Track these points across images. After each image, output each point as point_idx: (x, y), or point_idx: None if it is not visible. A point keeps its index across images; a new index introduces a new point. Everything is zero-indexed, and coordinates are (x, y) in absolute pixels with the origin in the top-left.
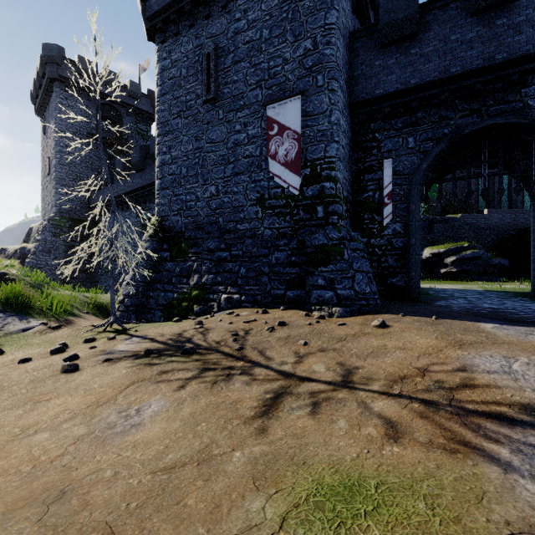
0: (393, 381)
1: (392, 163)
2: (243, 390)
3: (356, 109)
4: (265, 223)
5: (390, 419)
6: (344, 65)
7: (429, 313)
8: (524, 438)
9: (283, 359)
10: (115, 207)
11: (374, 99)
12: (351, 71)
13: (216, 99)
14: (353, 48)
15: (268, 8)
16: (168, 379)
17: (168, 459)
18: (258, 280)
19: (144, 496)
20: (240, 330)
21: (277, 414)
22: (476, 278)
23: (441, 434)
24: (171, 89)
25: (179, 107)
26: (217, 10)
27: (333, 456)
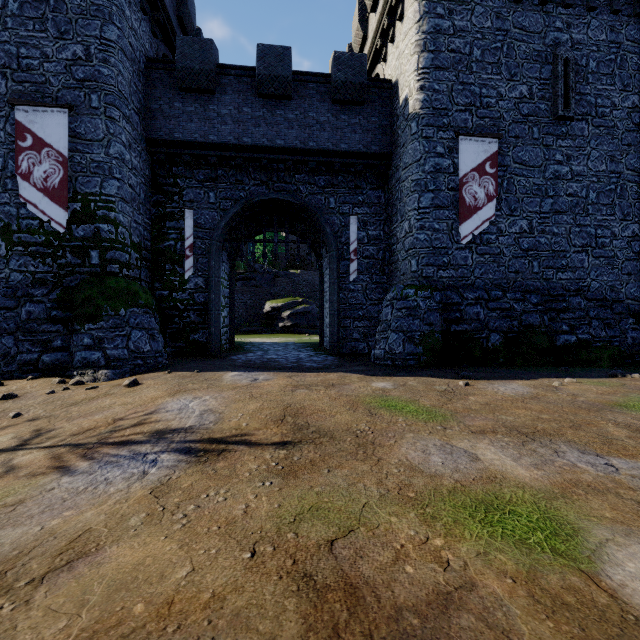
0: (74, 435)
1: (194, 214)
2: None
3: (154, 147)
4: (12, 264)
5: (18, 466)
6: (135, 93)
7: (203, 367)
8: (119, 452)
9: None
10: None
11: (173, 142)
12: (148, 101)
13: None
14: (150, 77)
15: None
16: None
17: None
18: None
19: None
20: None
21: None
22: (307, 331)
23: (50, 465)
24: None
25: None
26: None
27: None
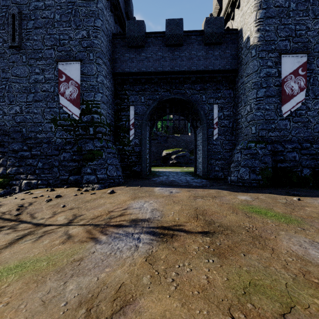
0: (92, 219)
1: (134, 108)
2: (2, 238)
3: (116, 76)
4: (57, 135)
5: (72, 235)
6: (108, 51)
7: (141, 184)
8: (118, 231)
9: (44, 216)
10: None
11: (124, 73)
12: (113, 55)
13: (20, 48)
14: (114, 43)
15: (59, 2)
16: None
17: None
18: (51, 170)
19: None
20: (26, 203)
21: (14, 245)
22: (184, 165)
23: (87, 236)
24: None
25: None
26: None
27: (25, 256)
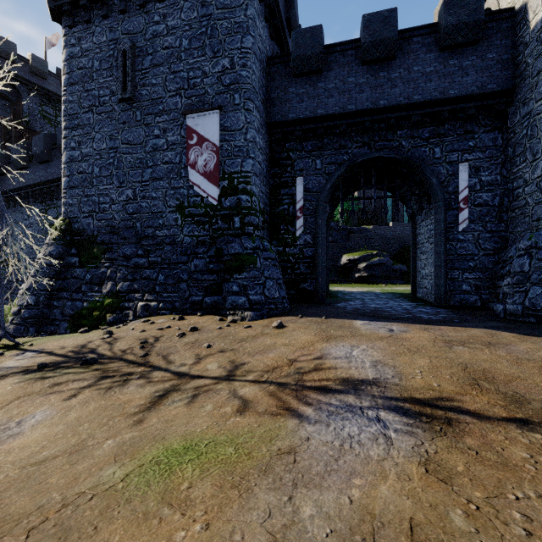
0: (266, 371)
1: (303, 181)
2: (136, 392)
3: (273, 129)
4: (185, 230)
5: (247, 399)
6: (261, 87)
7: (324, 313)
8: (329, 400)
9: (184, 361)
10: (4, 209)
11: (288, 122)
12: (268, 93)
13: (134, 100)
14: (270, 72)
15: (188, 19)
16: (60, 390)
17: (41, 456)
18: (177, 287)
19: (8, 485)
20: (150, 338)
21: (159, 407)
22: (382, 282)
23: (276, 405)
24: (81, 80)
25: (90, 101)
26: (135, 7)
27: (188, 431)
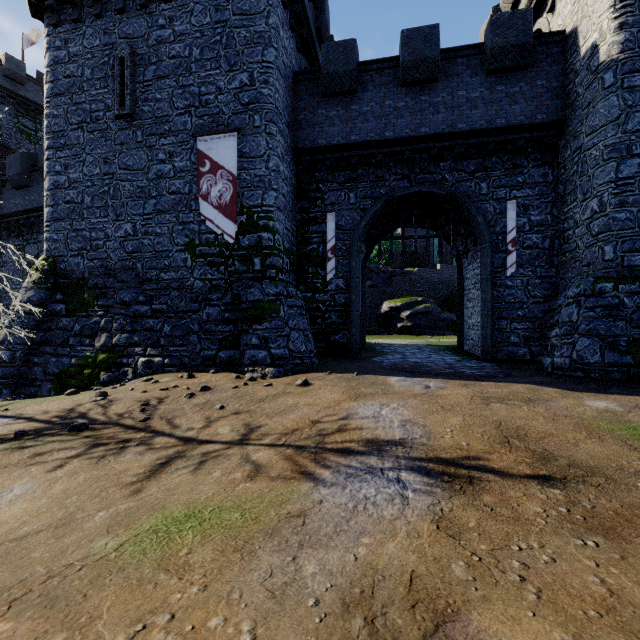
0: (285, 434)
1: (335, 217)
2: (134, 460)
3: (300, 156)
4: (195, 273)
5: (260, 464)
6: (286, 107)
7: (356, 369)
8: (349, 462)
9: (191, 425)
10: None
11: (317, 149)
12: (295, 114)
13: (134, 117)
14: (296, 90)
15: (199, 24)
16: (43, 460)
17: (22, 531)
18: (186, 339)
19: None
20: (153, 399)
21: (160, 476)
22: (427, 332)
23: (292, 468)
24: (69, 91)
25: (80, 116)
26: (135, 7)
27: (191, 498)
